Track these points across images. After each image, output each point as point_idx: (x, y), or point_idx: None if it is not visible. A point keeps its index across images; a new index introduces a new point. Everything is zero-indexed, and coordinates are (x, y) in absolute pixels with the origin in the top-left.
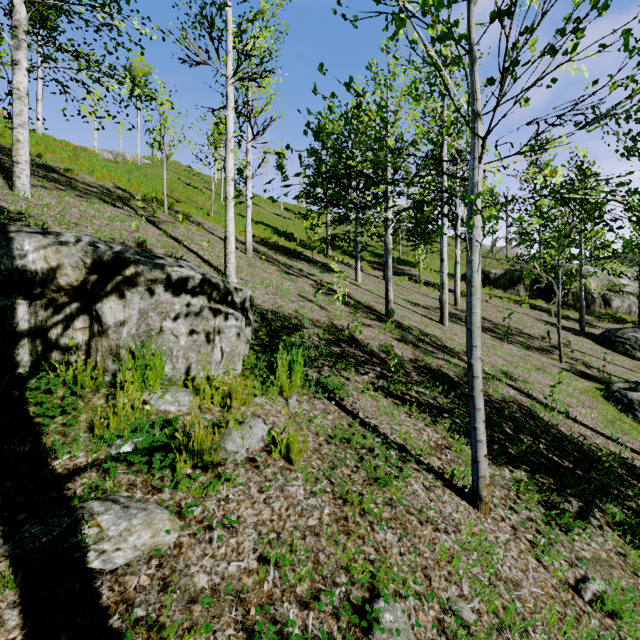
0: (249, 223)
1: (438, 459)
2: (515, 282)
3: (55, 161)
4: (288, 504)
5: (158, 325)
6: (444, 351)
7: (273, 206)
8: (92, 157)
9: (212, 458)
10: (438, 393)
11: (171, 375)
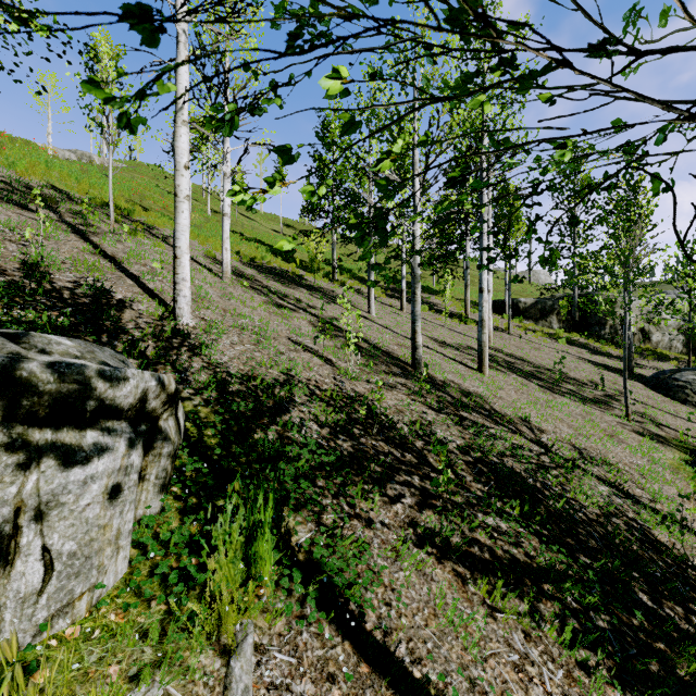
0: (227, 237)
1: None
2: (547, 313)
3: None
4: None
5: None
6: (497, 421)
7: (272, 221)
8: (35, 152)
9: None
10: (517, 522)
11: None
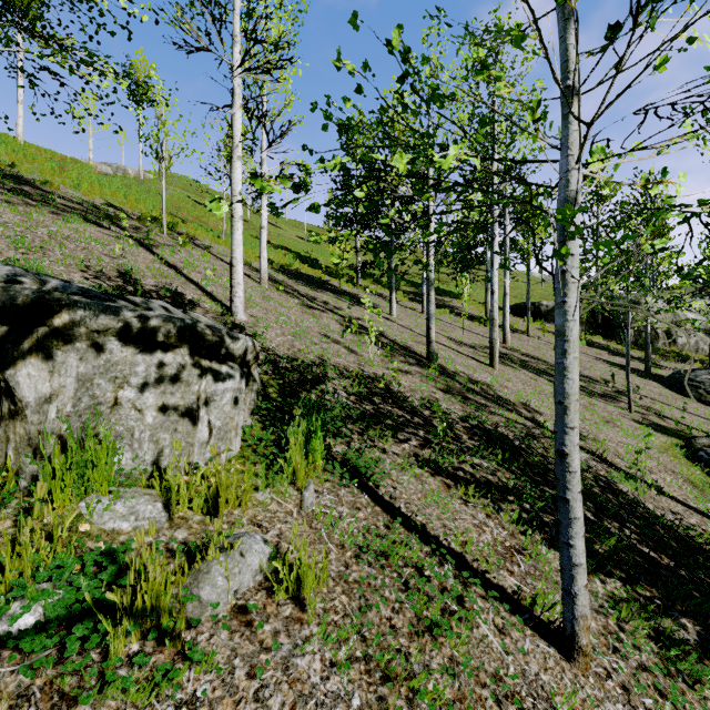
0: (264, 247)
1: (509, 574)
2: None
3: (32, 172)
4: (294, 697)
5: (111, 396)
6: (498, 403)
7: (296, 228)
8: (84, 170)
9: (173, 623)
10: (497, 464)
11: (131, 468)
